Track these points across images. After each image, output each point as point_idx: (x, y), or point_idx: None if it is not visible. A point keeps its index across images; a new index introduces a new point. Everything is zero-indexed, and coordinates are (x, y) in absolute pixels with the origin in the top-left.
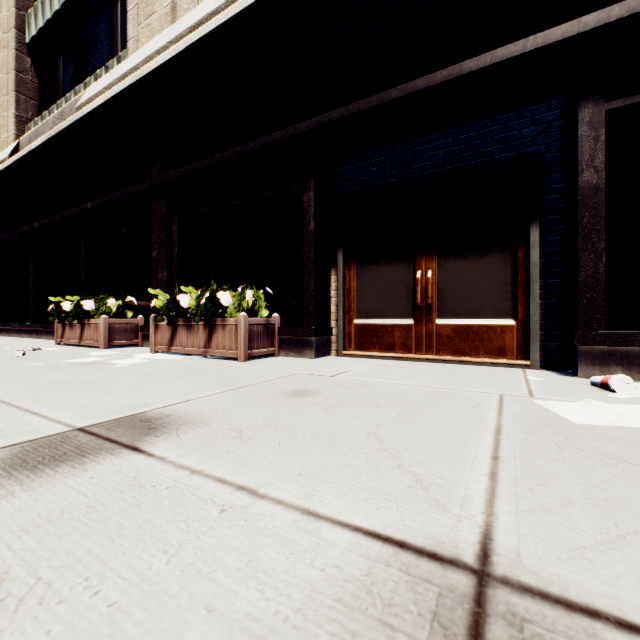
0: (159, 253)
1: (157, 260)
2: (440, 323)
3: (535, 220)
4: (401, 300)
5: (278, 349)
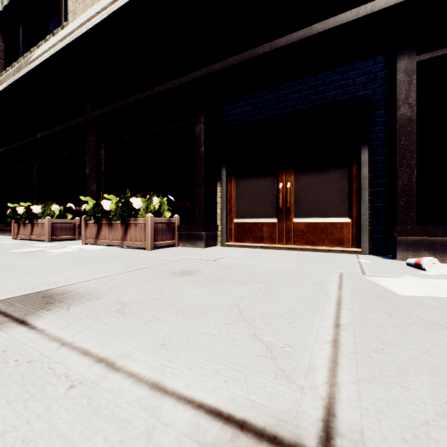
0: (90, 171)
1: (89, 176)
2: (296, 221)
3: (365, 144)
4: (268, 204)
5: (178, 241)
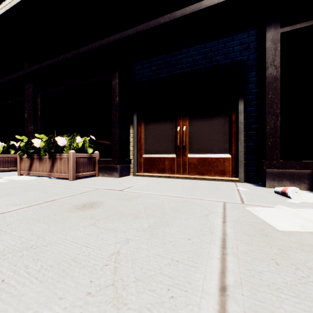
0: (28, 115)
1: (27, 119)
2: (190, 156)
3: (241, 98)
4: (169, 143)
5: (98, 172)
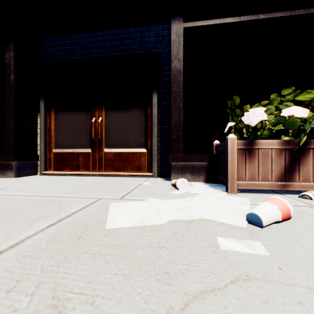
0: None
1: None
2: (107, 151)
3: (155, 90)
4: (83, 136)
5: None
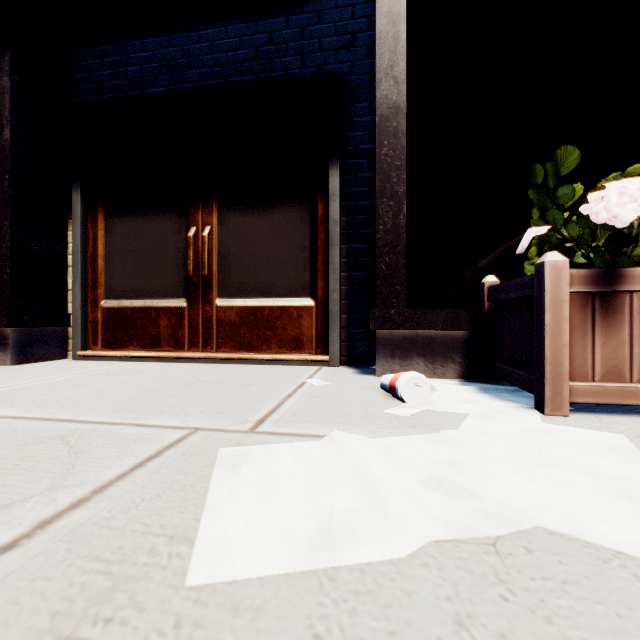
0: None
1: None
2: (222, 305)
3: (335, 160)
4: (169, 271)
5: None
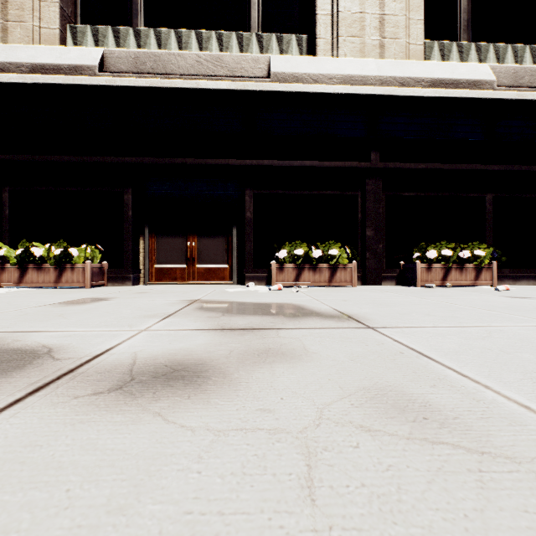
0: None
1: None
2: (199, 267)
3: (235, 226)
4: (180, 255)
5: (107, 282)
